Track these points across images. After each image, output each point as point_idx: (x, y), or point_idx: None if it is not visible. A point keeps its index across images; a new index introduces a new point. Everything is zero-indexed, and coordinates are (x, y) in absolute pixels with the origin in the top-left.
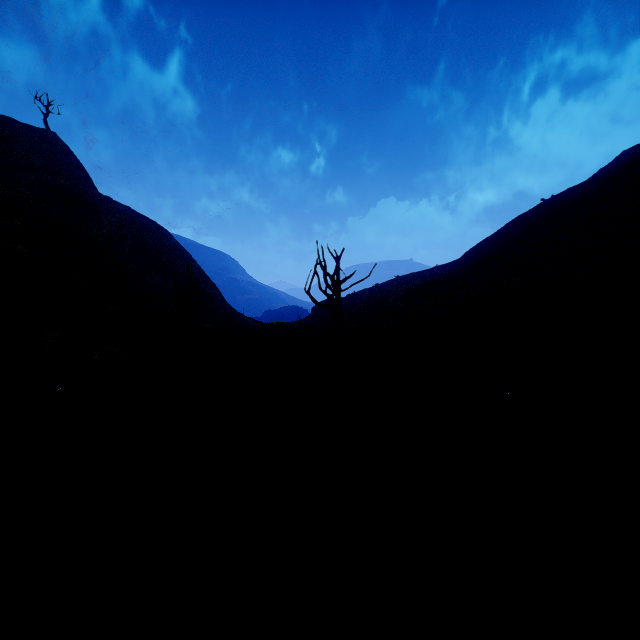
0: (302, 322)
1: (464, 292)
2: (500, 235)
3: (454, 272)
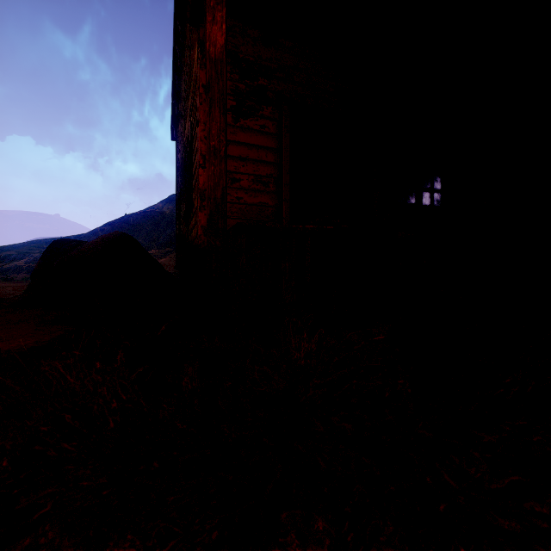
0: None
1: None
2: (101, 230)
3: None
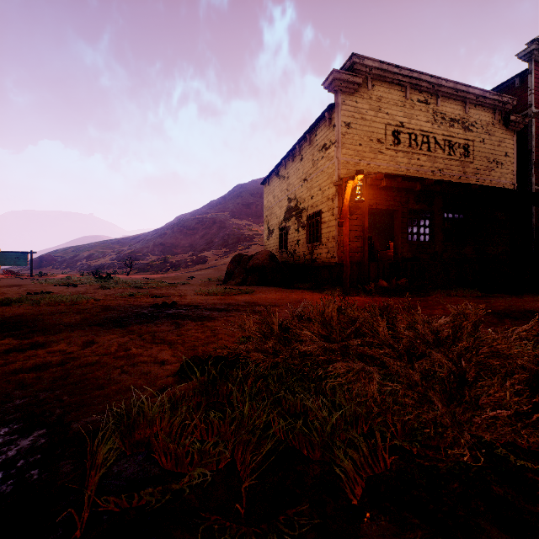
0: (26, 271)
1: (149, 258)
2: (163, 233)
3: (144, 248)
